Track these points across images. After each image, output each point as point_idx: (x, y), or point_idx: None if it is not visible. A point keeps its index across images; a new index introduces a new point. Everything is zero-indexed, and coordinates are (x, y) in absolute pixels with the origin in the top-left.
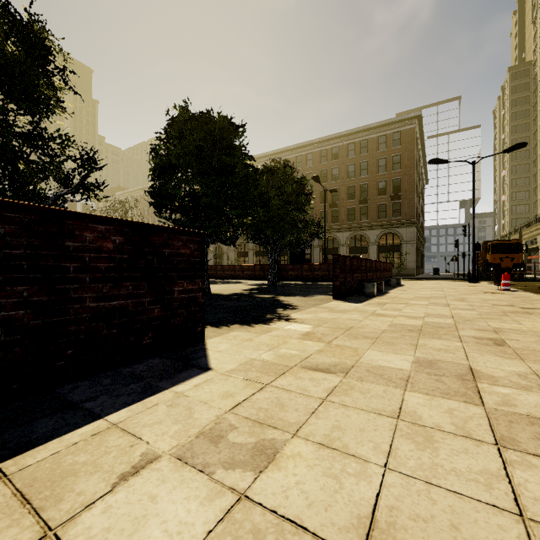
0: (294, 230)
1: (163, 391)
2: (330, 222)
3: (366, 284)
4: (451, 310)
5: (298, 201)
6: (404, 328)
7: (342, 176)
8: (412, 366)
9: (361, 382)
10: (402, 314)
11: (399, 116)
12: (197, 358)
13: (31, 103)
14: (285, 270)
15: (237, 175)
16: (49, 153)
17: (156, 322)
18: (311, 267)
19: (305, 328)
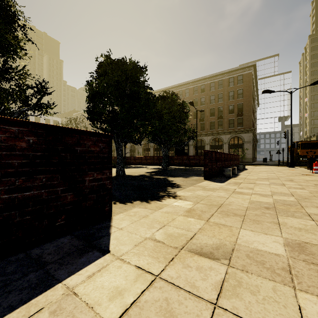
0: (178, 135)
1: (55, 286)
2: (199, 130)
3: (225, 169)
4: (289, 189)
5: (180, 116)
6: (261, 205)
7: (207, 102)
8: (286, 250)
9: (246, 274)
10: (254, 192)
11: (242, 65)
12: (100, 237)
13: (1, 48)
14: (172, 159)
15: (141, 99)
16: (16, 83)
17: (69, 206)
18: (188, 158)
19: (188, 205)
